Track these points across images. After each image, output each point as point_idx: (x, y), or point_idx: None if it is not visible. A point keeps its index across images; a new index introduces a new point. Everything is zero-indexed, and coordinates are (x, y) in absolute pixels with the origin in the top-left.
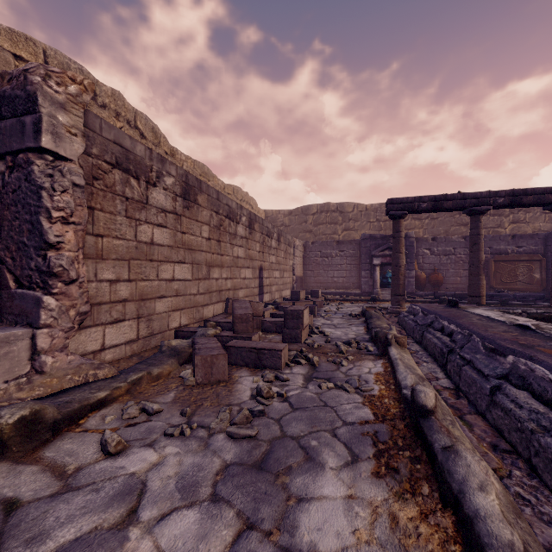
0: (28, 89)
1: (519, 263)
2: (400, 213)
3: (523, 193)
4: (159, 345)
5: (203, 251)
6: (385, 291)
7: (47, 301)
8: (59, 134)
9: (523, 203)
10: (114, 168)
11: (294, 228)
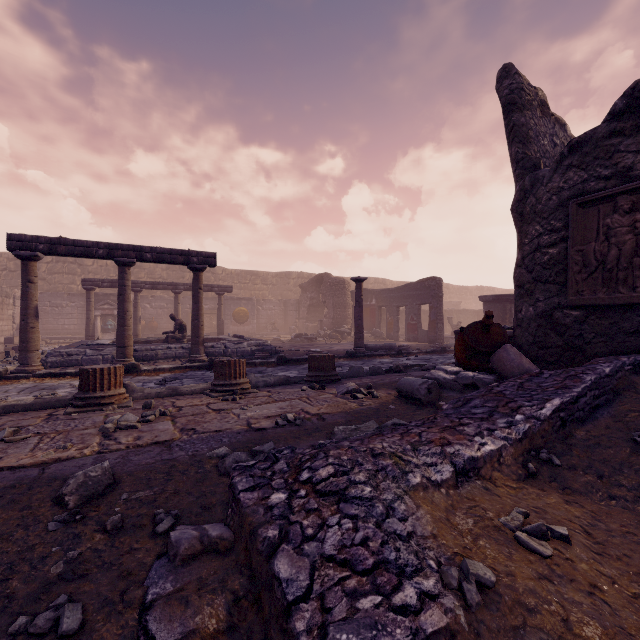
0: None
1: (206, 315)
2: (90, 288)
3: (158, 284)
4: None
5: None
6: (106, 335)
7: None
8: None
9: (158, 288)
10: None
11: None
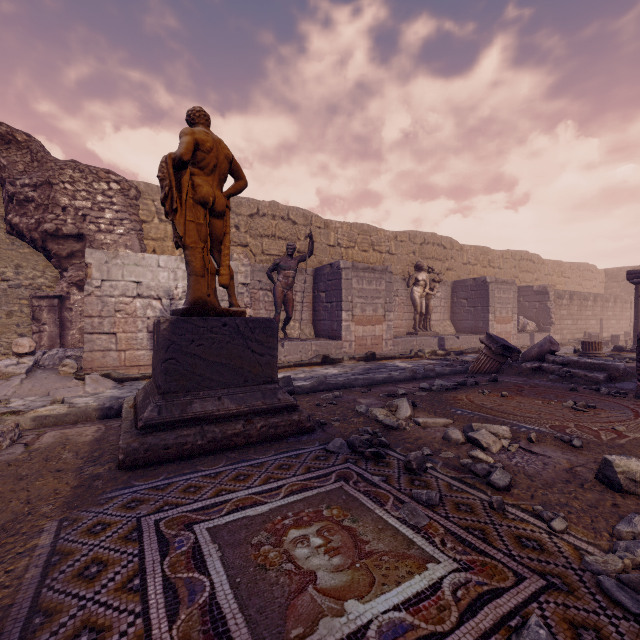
0: (546, 290)
1: None
2: None
3: None
4: (564, 342)
5: (575, 315)
6: None
7: (551, 328)
8: (551, 297)
9: None
10: (557, 299)
11: None
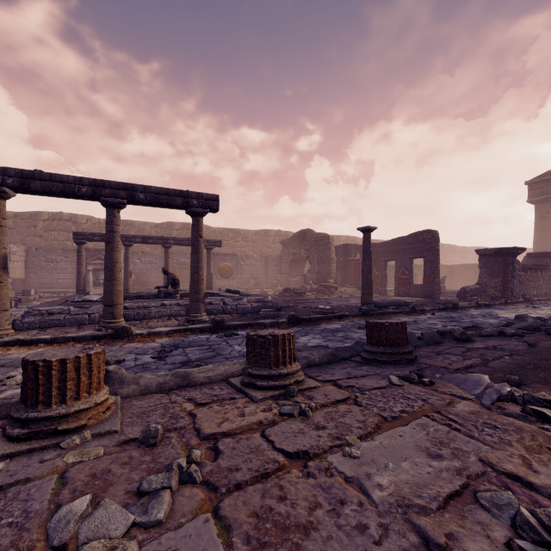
0: None
1: None
2: (81, 241)
3: (149, 238)
4: None
5: None
6: (98, 289)
7: None
8: None
9: (148, 243)
10: None
11: (21, 231)
